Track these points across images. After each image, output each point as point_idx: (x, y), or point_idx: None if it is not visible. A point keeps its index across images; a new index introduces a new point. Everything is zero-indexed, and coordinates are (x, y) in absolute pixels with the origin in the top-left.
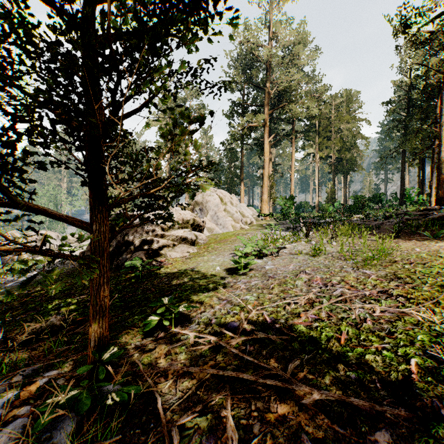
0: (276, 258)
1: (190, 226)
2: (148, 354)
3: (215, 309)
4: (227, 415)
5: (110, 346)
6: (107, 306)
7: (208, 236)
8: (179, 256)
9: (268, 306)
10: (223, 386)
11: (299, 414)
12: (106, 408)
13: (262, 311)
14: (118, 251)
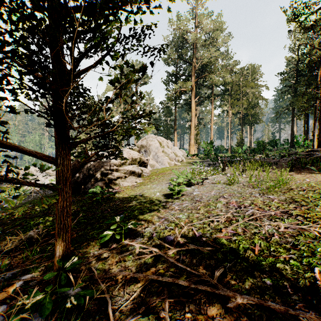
0: (201, 186)
1: (137, 163)
2: (103, 261)
3: (155, 225)
4: (165, 316)
5: (72, 256)
6: (69, 224)
7: (150, 171)
8: (129, 185)
9: (196, 223)
10: (162, 289)
11: (225, 316)
12: (67, 308)
13: (192, 227)
14: (84, 181)
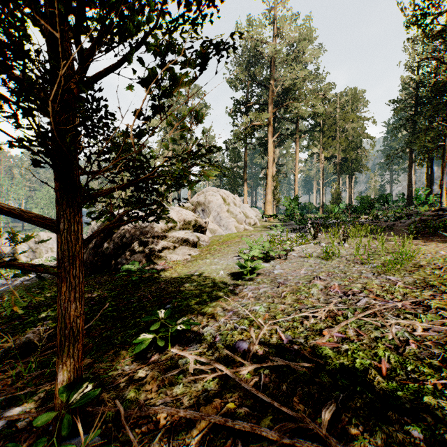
0: (284, 261)
1: (192, 227)
2: (136, 385)
3: (219, 323)
4: None
5: (83, 382)
6: (80, 328)
7: (210, 238)
8: (180, 259)
9: (281, 320)
10: (233, 441)
11: None
12: None
13: (275, 327)
14: (116, 253)
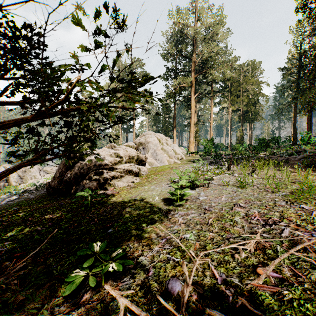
0: (207, 189)
1: (135, 161)
2: None
3: (153, 252)
4: None
5: None
6: None
7: (149, 169)
8: (125, 185)
9: (212, 252)
10: None
11: None
12: None
13: (207, 260)
14: (76, 181)
